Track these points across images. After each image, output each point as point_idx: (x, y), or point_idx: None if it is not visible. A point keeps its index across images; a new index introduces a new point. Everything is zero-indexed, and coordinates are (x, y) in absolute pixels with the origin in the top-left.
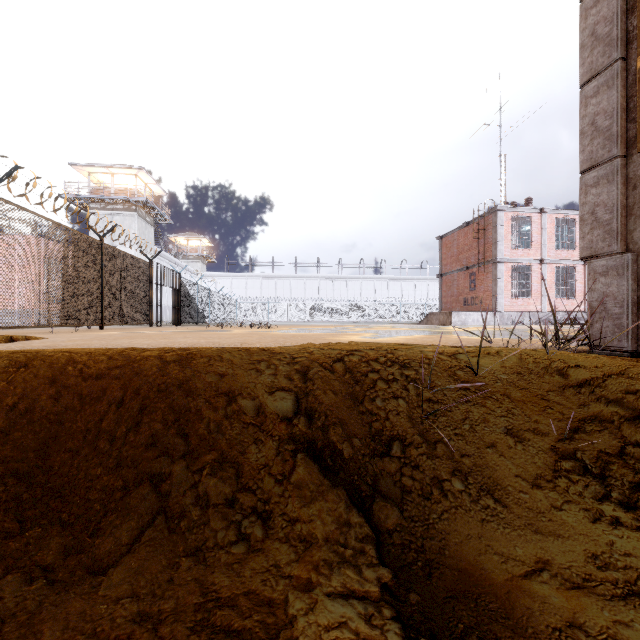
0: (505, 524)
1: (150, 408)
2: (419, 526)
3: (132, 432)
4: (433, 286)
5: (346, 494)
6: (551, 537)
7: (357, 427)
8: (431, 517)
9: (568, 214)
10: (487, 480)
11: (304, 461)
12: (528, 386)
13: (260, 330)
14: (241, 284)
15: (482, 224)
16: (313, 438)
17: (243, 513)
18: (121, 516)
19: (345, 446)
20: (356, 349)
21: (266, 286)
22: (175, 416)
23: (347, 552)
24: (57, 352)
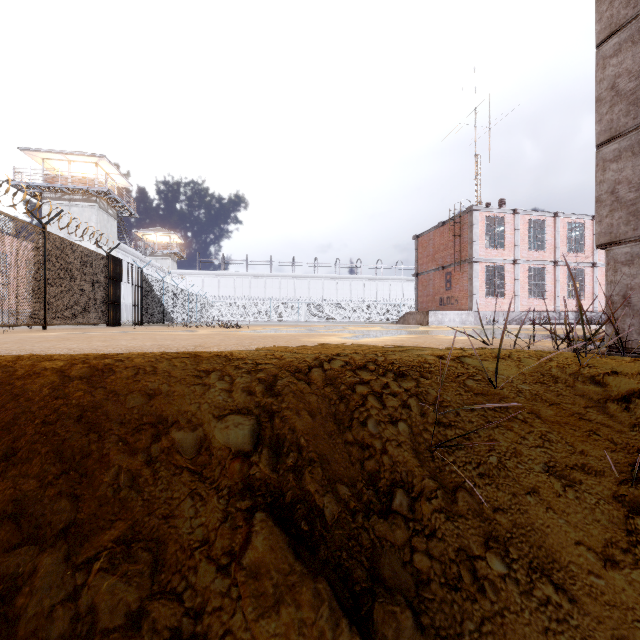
0: (583, 638)
1: (23, 452)
2: None
3: None
4: (408, 286)
5: (330, 591)
6: None
7: (343, 467)
8: (466, 628)
9: (539, 216)
10: (537, 551)
11: (265, 529)
12: (559, 401)
13: (228, 330)
14: (213, 283)
15: (458, 224)
16: (280, 489)
17: None
18: None
19: (327, 501)
20: (338, 354)
21: (240, 285)
22: (62, 465)
23: None
24: None
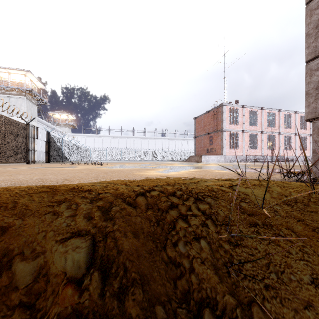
0: None
1: None
2: None
3: None
4: (190, 143)
5: None
6: None
7: (160, 288)
8: None
9: (254, 109)
10: None
11: None
12: (302, 219)
13: (95, 166)
14: (91, 140)
15: (216, 112)
16: (105, 318)
17: None
18: None
19: None
20: (156, 186)
21: (105, 141)
22: None
23: None
24: None
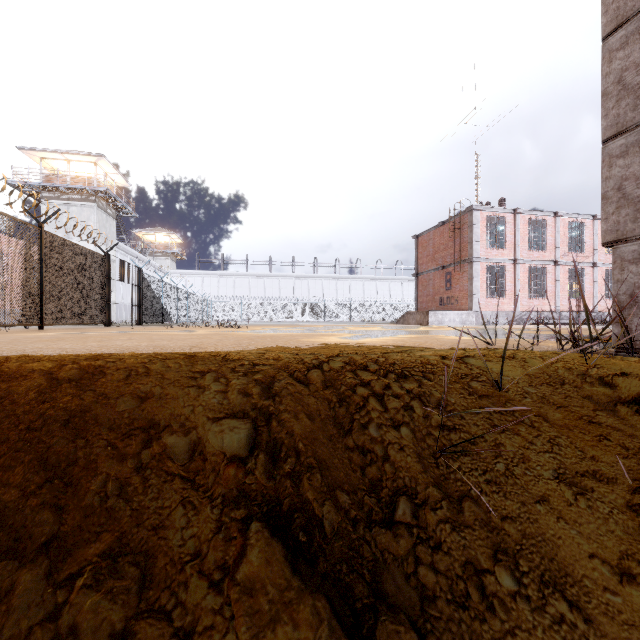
0: None
1: (5, 459)
2: None
3: None
4: (407, 286)
5: (329, 608)
6: None
7: (343, 474)
8: None
9: (540, 215)
10: (549, 564)
11: (261, 541)
12: (567, 403)
13: (227, 330)
14: (213, 282)
15: (458, 223)
16: (277, 497)
17: None
18: None
19: (326, 511)
20: (338, 354)
21: (239, 285)
22: (46, 473)
23: None
24: None
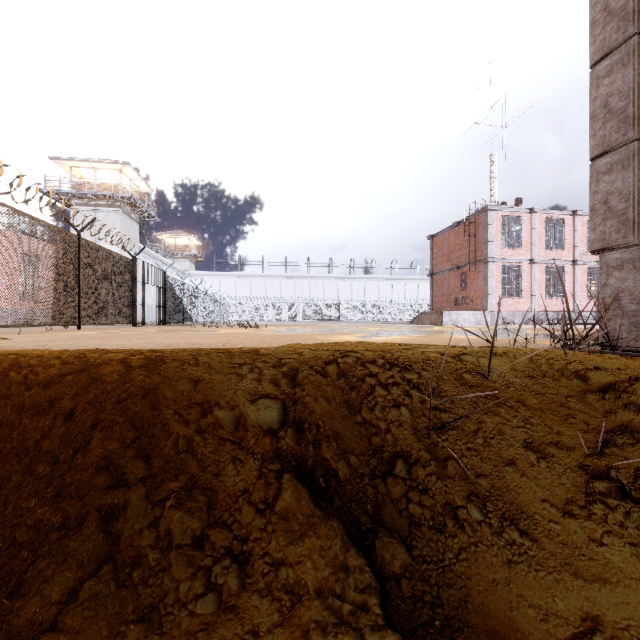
0: (537, 565)
1: (106, 422)
2: (433, 569)
3: (80, 453)
4: (423, 286)
5: (342, 528)
6: (596, 583)
7: (354, 441)
8: (446, 556)
9: (557, 214)
10: (509, 506)
11: (291, 485)
12: (544, 391)
13: (248, 330)
14: (230, 283)
15: (473, 223)
16: (302, 456)
17: (214, 557)
18: (55, 567)
19: (340, 466)
20: (350, 350)
21: (256, 285)
22: (136, 432)
23: (345, 609)
24: (1, 355)
